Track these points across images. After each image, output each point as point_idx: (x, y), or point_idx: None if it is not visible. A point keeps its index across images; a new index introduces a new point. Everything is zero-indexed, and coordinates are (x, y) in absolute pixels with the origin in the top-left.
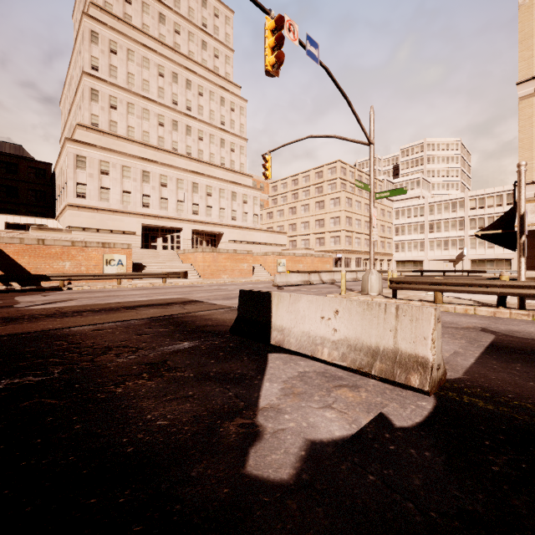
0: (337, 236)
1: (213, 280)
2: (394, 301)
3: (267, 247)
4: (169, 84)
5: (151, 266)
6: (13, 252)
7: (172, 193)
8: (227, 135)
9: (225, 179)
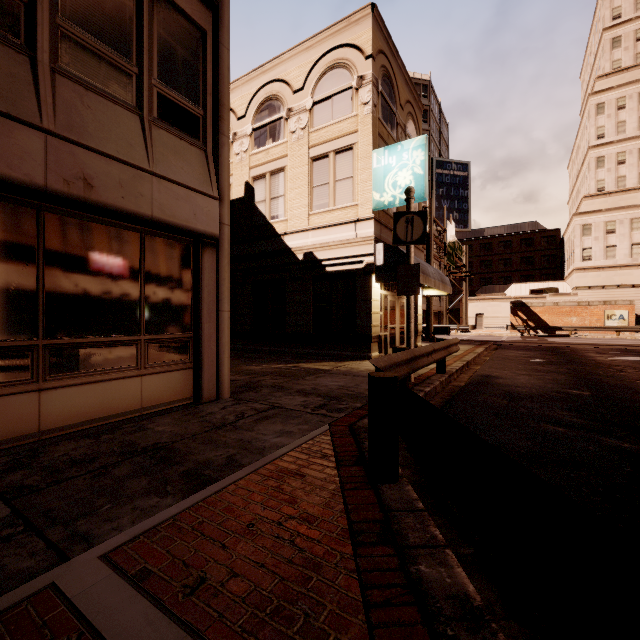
0: None
1: None
2: None
3: None
4: None
5: None
6: (539, 312)
7: None
8: None
9: None
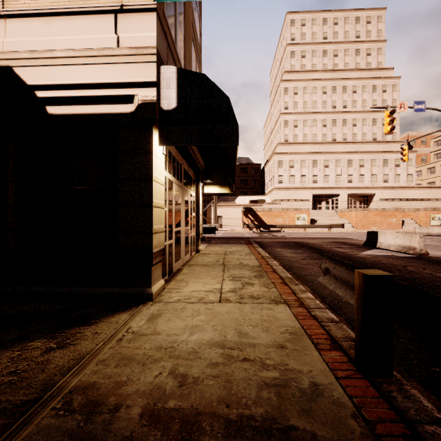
0: None
1: (363, 230)
2: None
3: (423, 203)
4: (329, 96)
5: (320, 220)
6: (261, 215)
7: (332, 170)
8: (379, 114)
9: (376, 151)
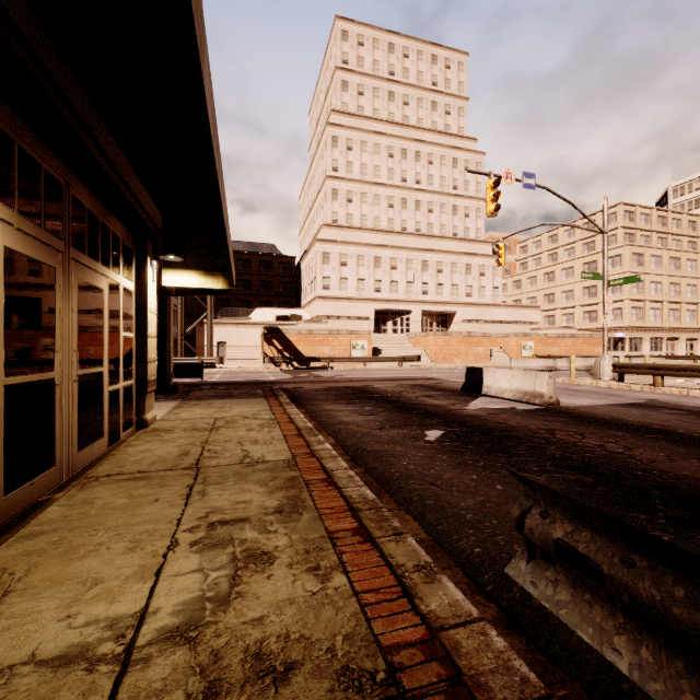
0: (616, 308)
1: (445, 364)
2: (617, 384)
3: (511, 326)
4: (398, 162)
5: (386, 350)
6: (295, 340)
7: (402, 275)
8: (460, 200)
9: (457, 251)
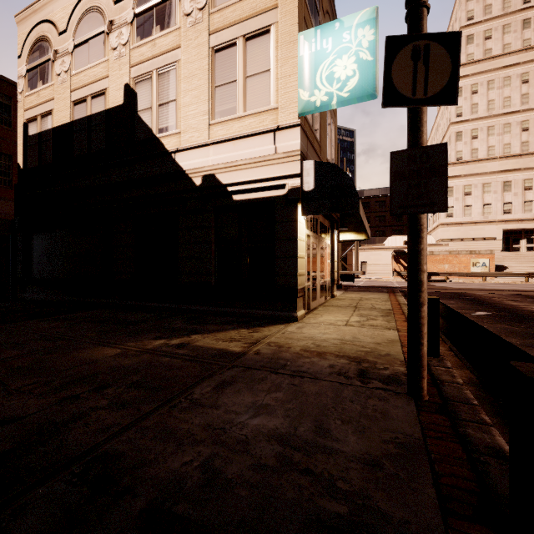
0: None
1: None
2: None
3: None
4: None
5: (512, 267)
6: None
7: None
8: None
9: None
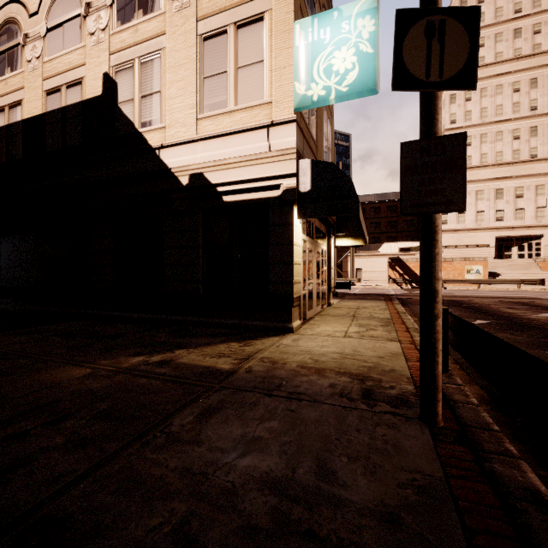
0: None
1: None
2: None
3: None
4: (525, 94)
5: (505, 274)
6: (413, 267)
7: (529, 202)
8: None
9: None
